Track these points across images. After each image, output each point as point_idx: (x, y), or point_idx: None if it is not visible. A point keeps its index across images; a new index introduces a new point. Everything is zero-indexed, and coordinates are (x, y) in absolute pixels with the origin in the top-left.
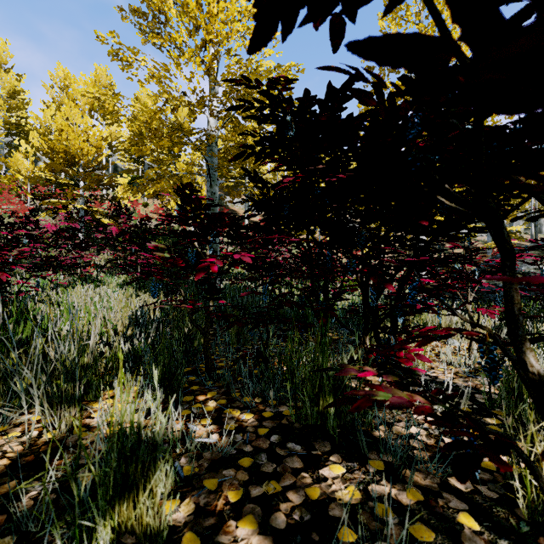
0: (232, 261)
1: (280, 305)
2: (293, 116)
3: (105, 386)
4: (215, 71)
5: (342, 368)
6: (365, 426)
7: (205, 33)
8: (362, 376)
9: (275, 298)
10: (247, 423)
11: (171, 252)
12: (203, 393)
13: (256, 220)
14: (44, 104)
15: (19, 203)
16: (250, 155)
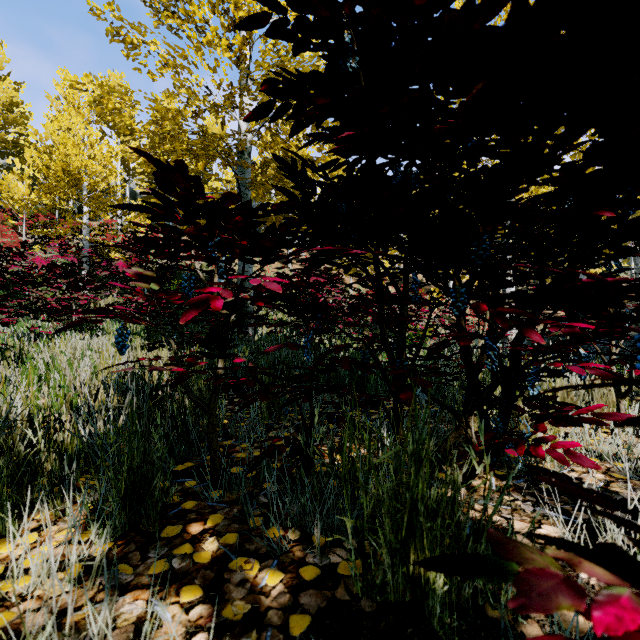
0: (255, 295)
1: (331, 366)
2: (356, 29)
3: (35, 504)
4: (247, 59)
5: (511, 560)
6: (500, 609)
7: (233, 8)
8: (613, 628)
9: (324, 354)
10: (270, 599)
11: (162, 283)
12: (201, 516)
13: (301, 257)
14: (48, 119)
15: (13, 236)
16: (281, 113)
